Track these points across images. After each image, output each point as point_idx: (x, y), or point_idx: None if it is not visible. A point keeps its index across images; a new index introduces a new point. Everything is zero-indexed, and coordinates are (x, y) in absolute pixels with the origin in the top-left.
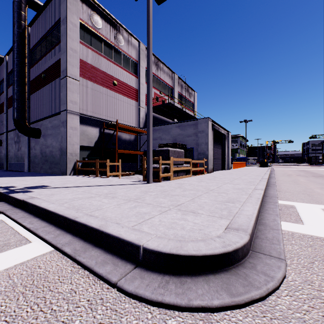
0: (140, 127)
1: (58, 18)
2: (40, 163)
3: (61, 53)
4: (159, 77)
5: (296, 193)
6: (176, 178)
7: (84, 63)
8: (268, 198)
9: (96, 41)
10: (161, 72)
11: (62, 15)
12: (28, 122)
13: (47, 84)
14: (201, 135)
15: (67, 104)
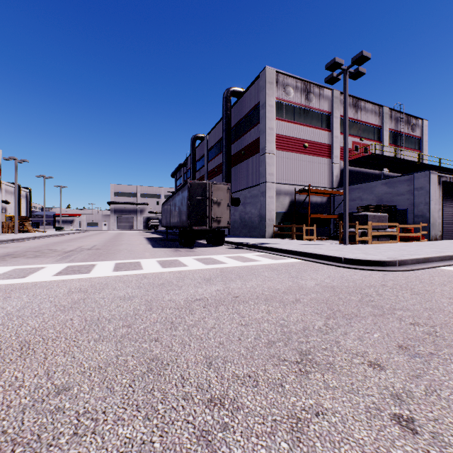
0: (333, 187)
1: (257, 103)
2: (239, 227)
3: (260, 134)
4: (358, 121)
5: None
6: (376, 243)
7: (278, 136)
8: None
9: (288, 110)
10: (362, 112)
11: (261, 101)
12: None
13: (246, 159)
14: (418, 193)
15: (266, 177)
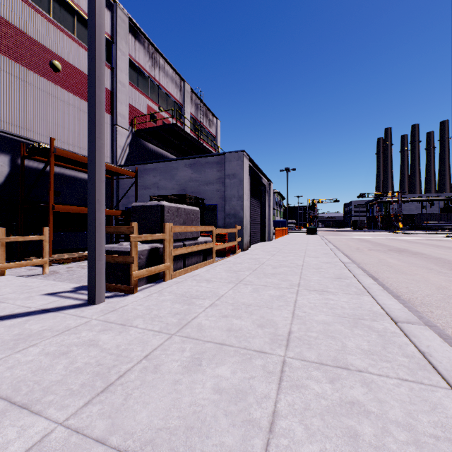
0: (117, 164)
1: None
2: None
3: None
4: (157, 81)
5: None
6: (182, 273)
7: None
8: None
9: None
10: (161, 73)
11: None
12: None
13: None
14: (230, 183)
15: None
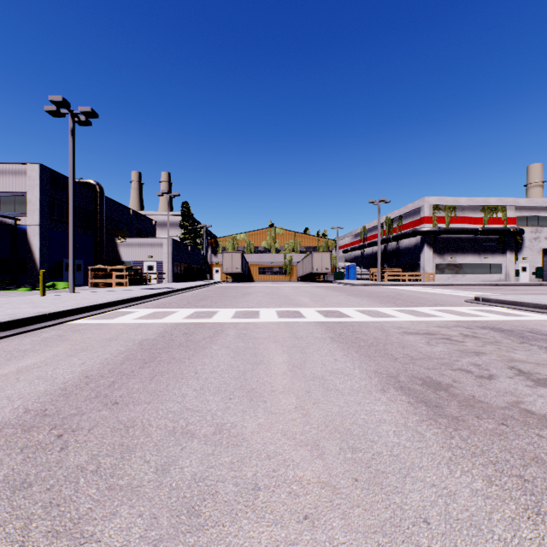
0: None
1: None
2: None
3: None
4: None
5: None
6: None
7: None
8: None
9: None
10: None
11: None
12: None
13: None
14: None
15: None
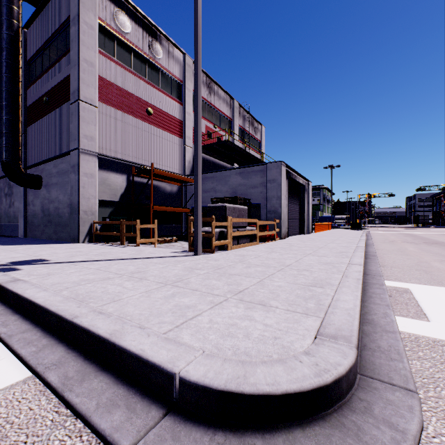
0: (186, 174)
1: (67, 17)
2: (41, 225)
3: (70, 67)
4: (212, 105)
5: (407, 269)
6: (237, 248)
7: (105, 81)
8: (370, 277)
9: (123, 50)
10: (216, 97)
11: (71, 12)
12: (24, 166)
13: (51, 111)
14: (271, 186)
15: (79, 139)
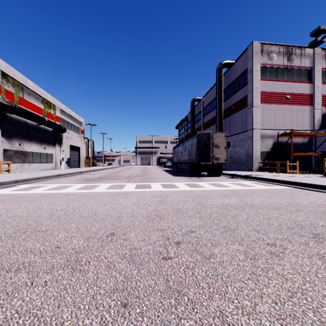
0: (315, 130)
1: (244, 70)
2: (229, 163)
3: (247, 93)
4: None
5: None
6: None
7: (263, 92)
8: None
9: (271, 72)
10: None
11: (248, 68)
12: None
13: (235, 113)
14: None
15: (253, 125)
